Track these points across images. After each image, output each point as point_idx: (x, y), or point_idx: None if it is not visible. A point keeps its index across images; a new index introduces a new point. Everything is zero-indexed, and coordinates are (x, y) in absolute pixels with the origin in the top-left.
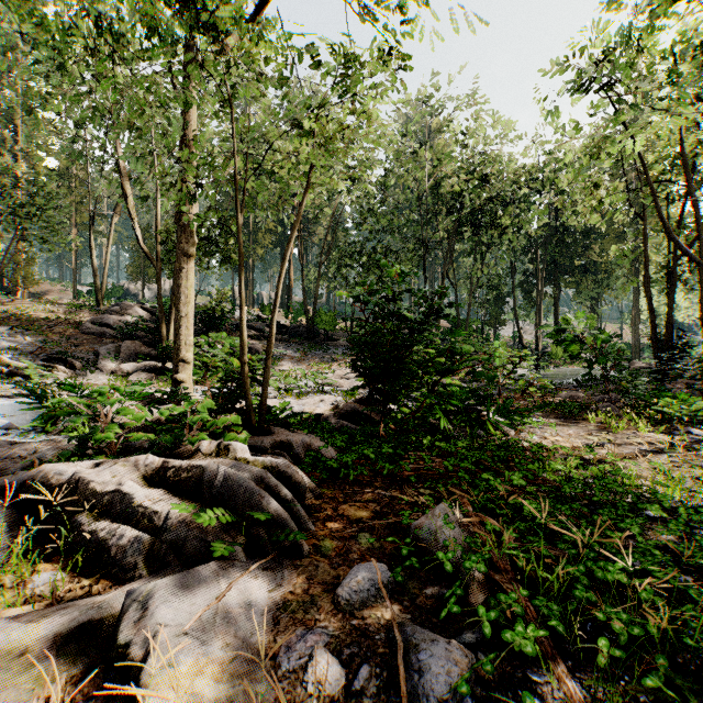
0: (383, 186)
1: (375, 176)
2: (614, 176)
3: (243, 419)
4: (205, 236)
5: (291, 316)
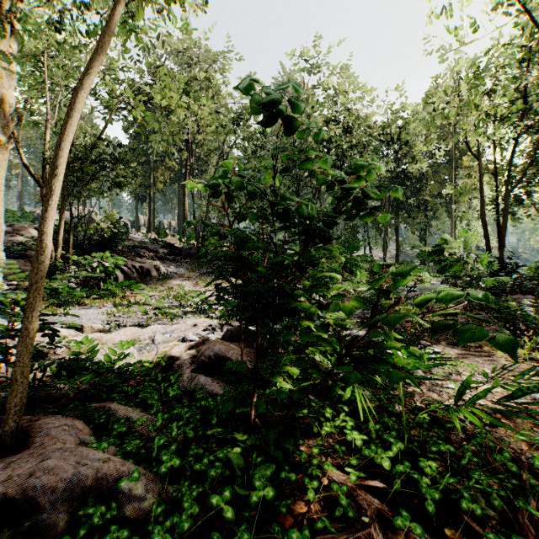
0: (263, 130)
1: (256, 120)
2: (438, 136)
3: (5, 397)
4: (94, 160)
5: (184, 240)
